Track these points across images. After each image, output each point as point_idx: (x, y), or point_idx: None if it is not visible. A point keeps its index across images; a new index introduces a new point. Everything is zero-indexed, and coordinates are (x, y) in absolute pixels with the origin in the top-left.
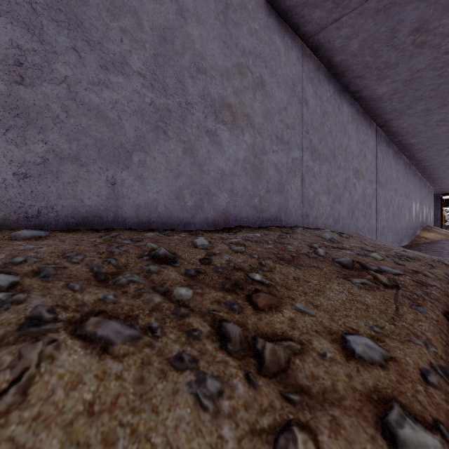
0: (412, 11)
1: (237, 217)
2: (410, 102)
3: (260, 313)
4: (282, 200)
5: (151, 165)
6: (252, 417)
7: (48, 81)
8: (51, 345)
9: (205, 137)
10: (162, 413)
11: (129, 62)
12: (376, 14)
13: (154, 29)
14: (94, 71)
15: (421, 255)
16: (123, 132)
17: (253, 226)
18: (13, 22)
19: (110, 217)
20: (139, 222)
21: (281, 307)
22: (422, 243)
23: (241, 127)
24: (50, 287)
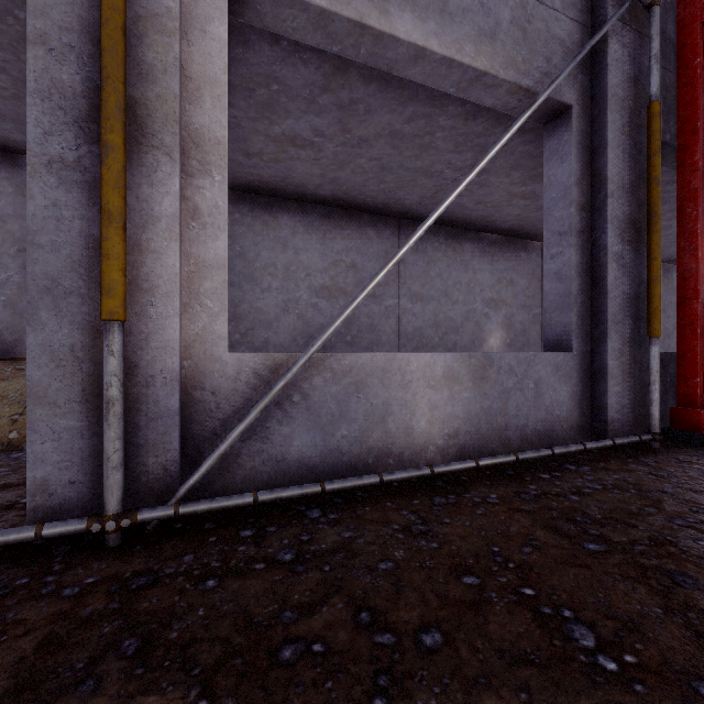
0: None
1: None
2: None
3: None
4: None
5: None
6: None
7: None
8: None
9: None
10: None
11: None
12: None
13: None
14: None
15: None
16: None
17: None
18: None
19: None
20: None
21: None
22: None
23: None
24: None
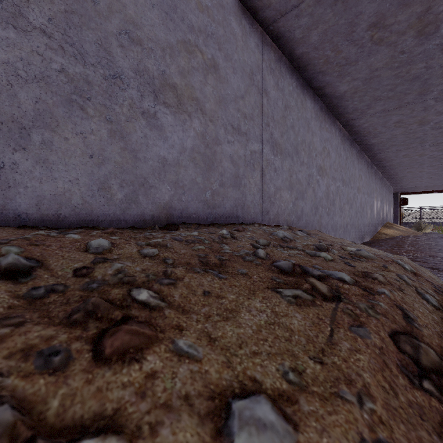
0: (370, 4)
1: (183, 213)
2: (370, 101)
3: (99, 368)
4: (239, 195)
5: (62, 147)
6: None
7: None
8: None
9: (140, 119)
10: None
11: (26, 14)
12: (334, 3)
13: None
14: None
15: (377, 252)
16: (16, 103)
17: (204, 223)
18: None
19: None
20: (42, 217)
21: (147, 351)
22: (383, 238)
23: (189, 112)
24: None
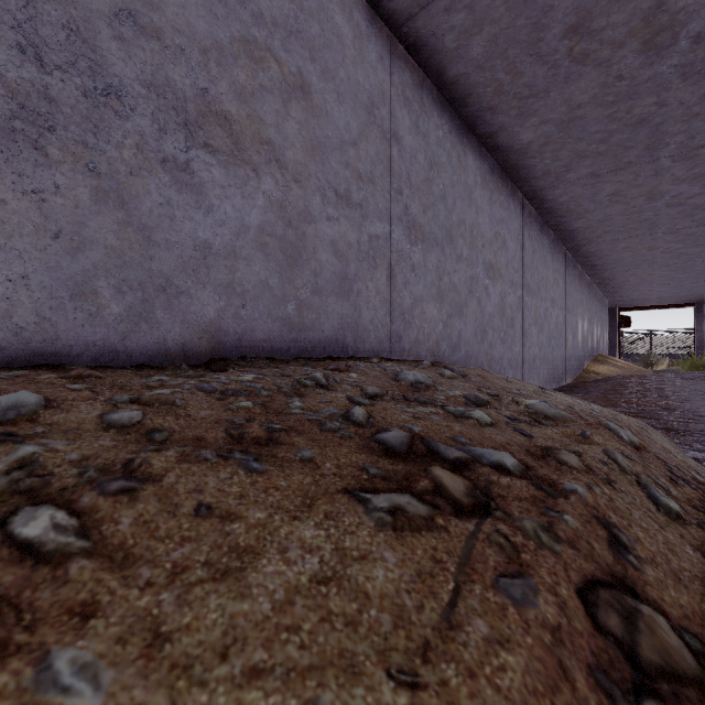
0: None
1: (244, 340)
2: (570, 159)
3: None
4: (348, 309)
5: None
6: None
7: None
8: None
9: (158, 173)
10: None
11: None
12: None
13: None
14: None
15: (576, 406)
16: None
17: (283, 356)
18: None
19: None
20: None
21: None
22: (591, 380)
23: (254, 163)
24: None
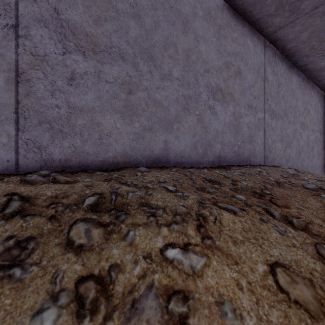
0: None
1: (225, 159)
2: None
3: (281, 208)
4: (251, 147)
5: (182, 130)
6: (301, 239)
7: (140, 90)
8: (217, 210)
9: (208, 111)
10: (268, 234)
11: (172, 73)
12: (323, 15)
13: (183, 51)
14: (157, 82)
15: None
16: (170, 113)
17: (234, 164)
18: (127, 63)
19: (164, 160)
20: (176, 162)
21: (289, 206)
22: None
23: (227, 102)
24: (189, 192)
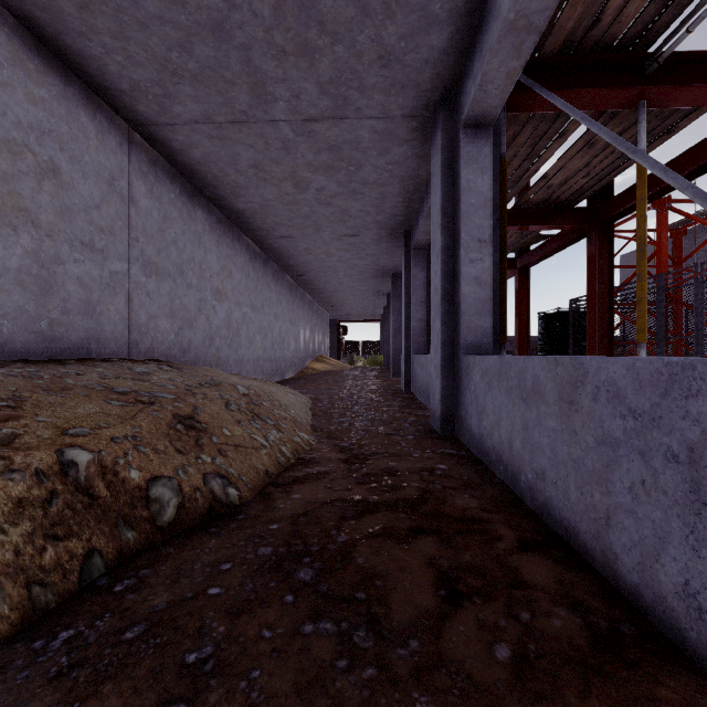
0: (245, 150)
1: (6, 347)
2: (274, 225)
3: None
4: (92, 324)
5: None
6: None
7: None
8: None
9: None
10: None
11: None
12: (211, 138)
13: None
14: None
15: (242, 383)
16: None
17: (38, 358)
18: None
19: None
20: None
21: (20, 419)
22: (308, 374)
23: (14, 225)
24: None
